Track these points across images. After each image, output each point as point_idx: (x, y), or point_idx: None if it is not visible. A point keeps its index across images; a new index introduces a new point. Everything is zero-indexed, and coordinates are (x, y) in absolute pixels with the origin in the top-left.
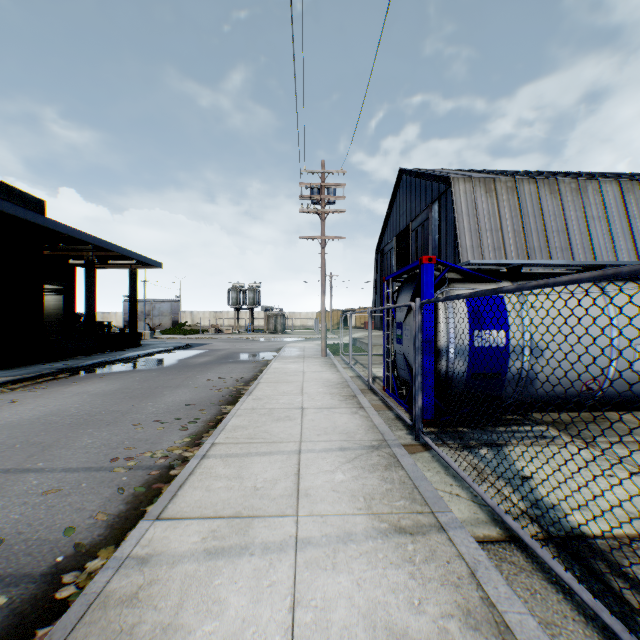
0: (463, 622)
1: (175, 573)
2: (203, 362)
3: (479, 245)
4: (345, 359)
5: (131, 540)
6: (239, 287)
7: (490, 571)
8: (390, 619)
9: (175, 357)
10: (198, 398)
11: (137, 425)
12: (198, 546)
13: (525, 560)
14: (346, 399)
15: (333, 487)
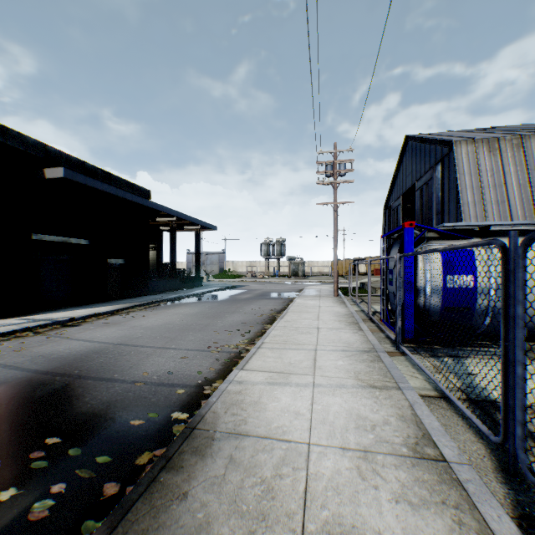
0: (398, 419)
1: (255, 388)
2: (246, 298)
3: (481, 200)
4: (353, 298)
5: (232, 375)
6: (269, 242)
7: (421, 406)
8: (359, 413)
9: (226, 294)
10: (248, 320)
11: (215, 332)
12: (264, 381)
13: (446, 405)
14: (350, 324)
15: (336, 367)
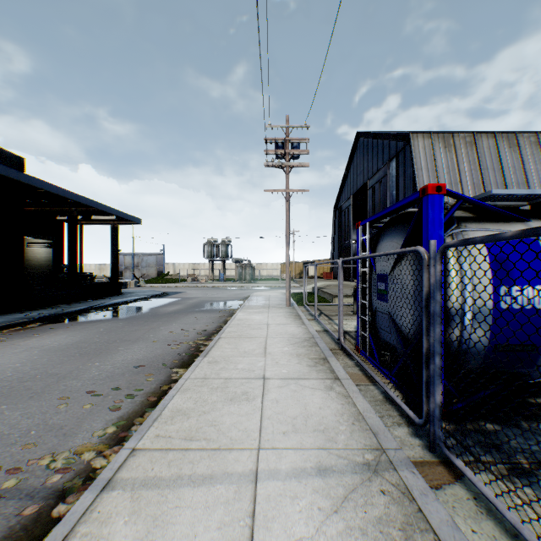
0: None
1: None
2: (172, 311)
3: None
4: (309, 310)
5: None
6: (213, 242)
7: None
8: None
9: (148, 305)
10: (151, 356)
11: (63, 399)
12: None
13: None
14: (316, 364)
15: None
